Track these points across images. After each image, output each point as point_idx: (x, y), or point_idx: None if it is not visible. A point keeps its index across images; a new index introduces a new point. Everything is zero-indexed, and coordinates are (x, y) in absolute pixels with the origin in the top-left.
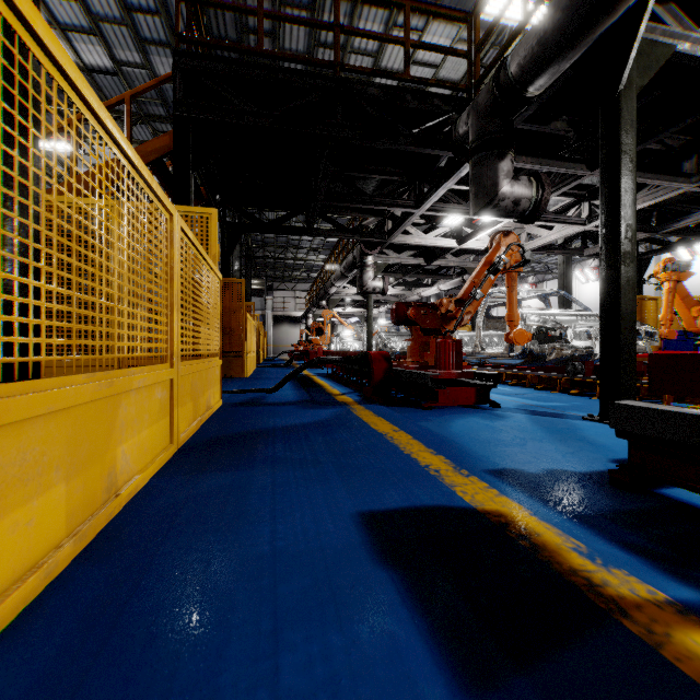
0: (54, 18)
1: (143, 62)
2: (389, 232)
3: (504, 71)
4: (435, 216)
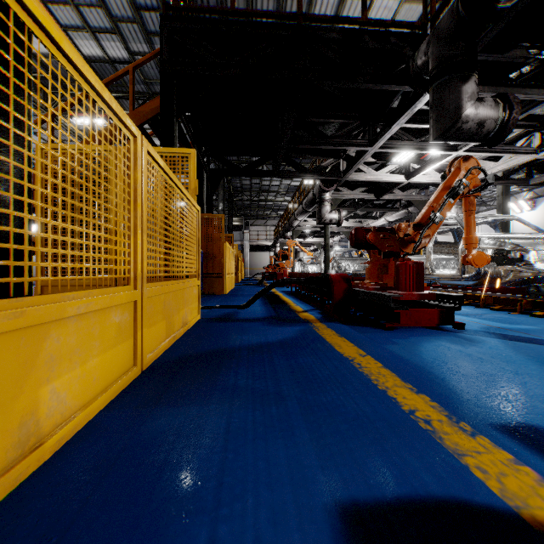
0: (86, 23)
1: (150, 51)
2: (345, 171)
3: None
4: (385, 155)
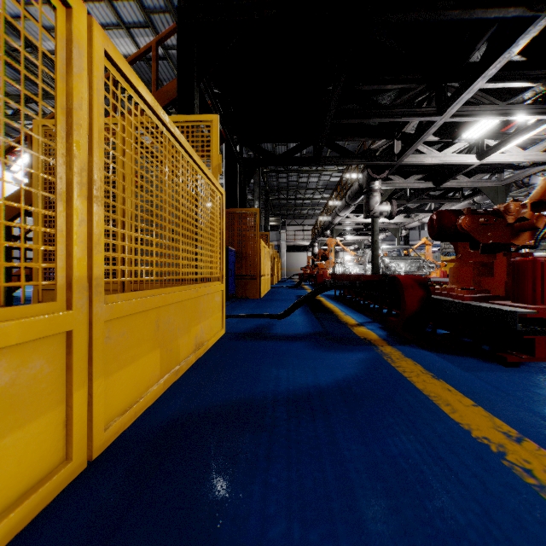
0: (121, 19)
1: None
2: (400, 152)
3: None
4: (451, 131)
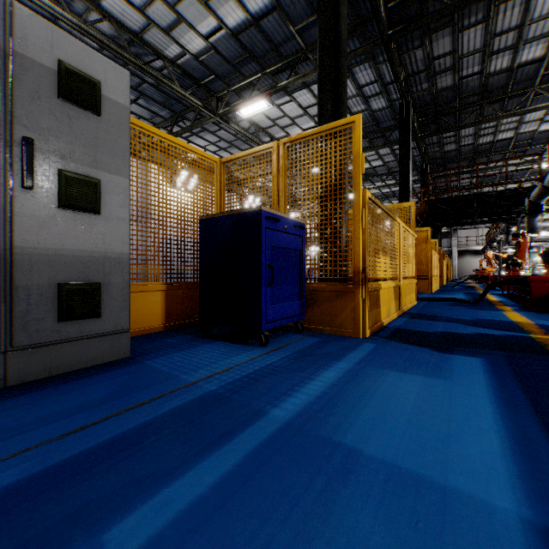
0: (367, 160)
1: (395, 159)
2: (521, 217)
3: (528, 197)
4: None
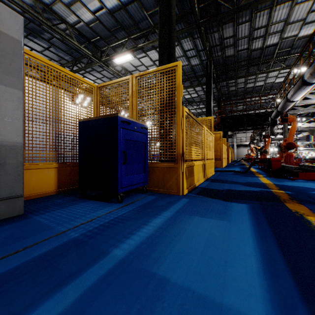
0: (189, 93)
1: (204, 93)
2: (267, 127)
3: (271, 116)
4: None
